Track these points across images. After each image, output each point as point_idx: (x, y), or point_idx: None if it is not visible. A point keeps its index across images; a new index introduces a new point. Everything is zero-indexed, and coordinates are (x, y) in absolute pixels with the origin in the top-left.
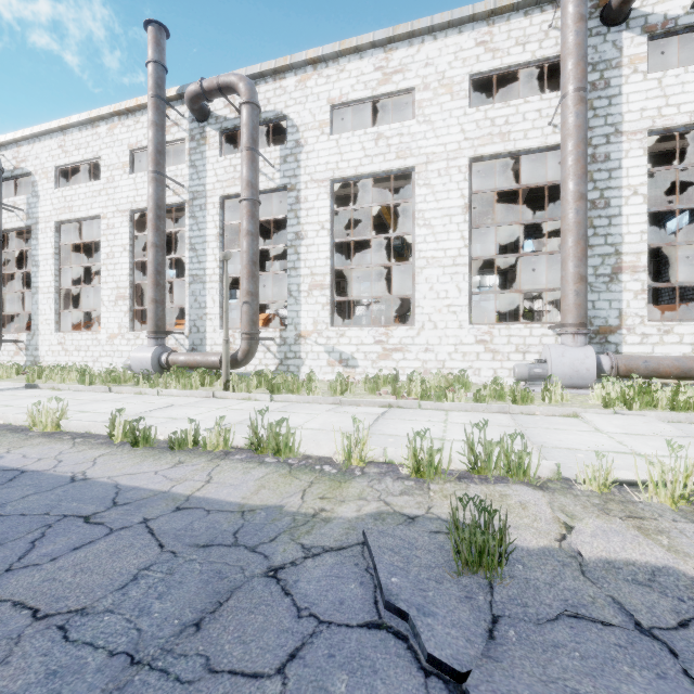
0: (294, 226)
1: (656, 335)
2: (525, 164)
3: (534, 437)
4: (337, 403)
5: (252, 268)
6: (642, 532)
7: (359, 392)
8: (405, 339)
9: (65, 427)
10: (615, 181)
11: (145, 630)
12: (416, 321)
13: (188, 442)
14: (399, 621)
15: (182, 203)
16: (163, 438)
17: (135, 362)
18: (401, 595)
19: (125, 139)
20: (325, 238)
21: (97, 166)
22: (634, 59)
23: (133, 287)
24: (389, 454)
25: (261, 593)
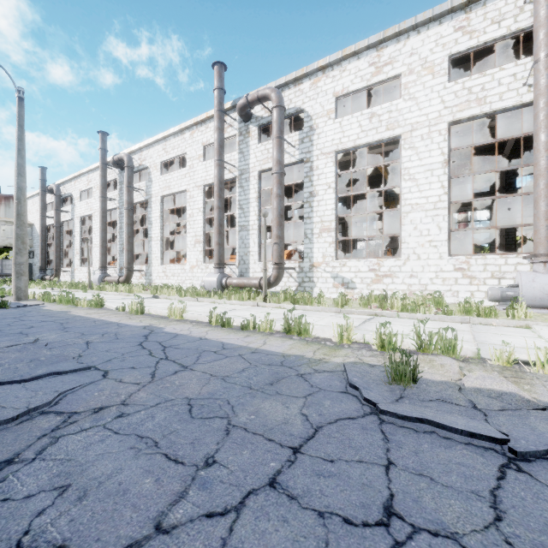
0: (308, 187)
1: None
2: (502, 120)
3: (479, 338)
4: (338, 312)
5: (279, 219)
6: (515, 383)
7: (355, 306)
8: (393, 268)
9: (185, 317)
10: None
11: (252, 383)
12: (403, 254)
13: (250, 327)
14: (355, 393)
15: (234, 178)
16: (236, 325)
17: (207, 284)
18: (357, 383)
19: (200, 139)
20: (331, 194)
21: (182, 157)
22: None
23: (205, 235)
24: (366, 338)
25: (295, 379)
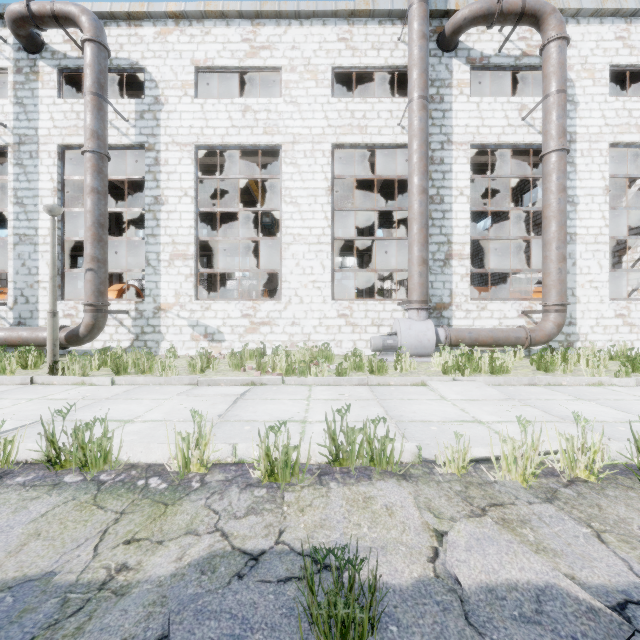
0: (152, 189)
1: (476, 311)
2: (379, 158)
3: (391, 410)
4: (194, 384)
5: (98, 230)
6: (508, 527)
7: (223, 368)
8: (272, 313)
9: None
10: (447, 182)
11: None
12: (284, 295)
13: None
14: None
15: (4, 146)
16: None
17: None
18: None
19: None
20: (189, 205)
21: None
22: (461, 83)
23: None
24: (240, 452)
25: None
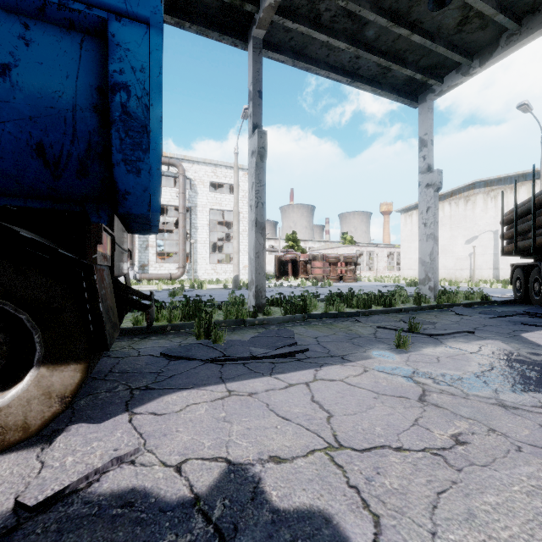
0: None
1: (159, 267)
2: None
3: None
4: None
5: None
6: None
7: None
8: None
9: None
10: None
11: None
12: None
13: None
14: None
15: None
16: None
17: None
18: None
19: None
20: None
21: None
22: None
23: None
24: None
25: None
